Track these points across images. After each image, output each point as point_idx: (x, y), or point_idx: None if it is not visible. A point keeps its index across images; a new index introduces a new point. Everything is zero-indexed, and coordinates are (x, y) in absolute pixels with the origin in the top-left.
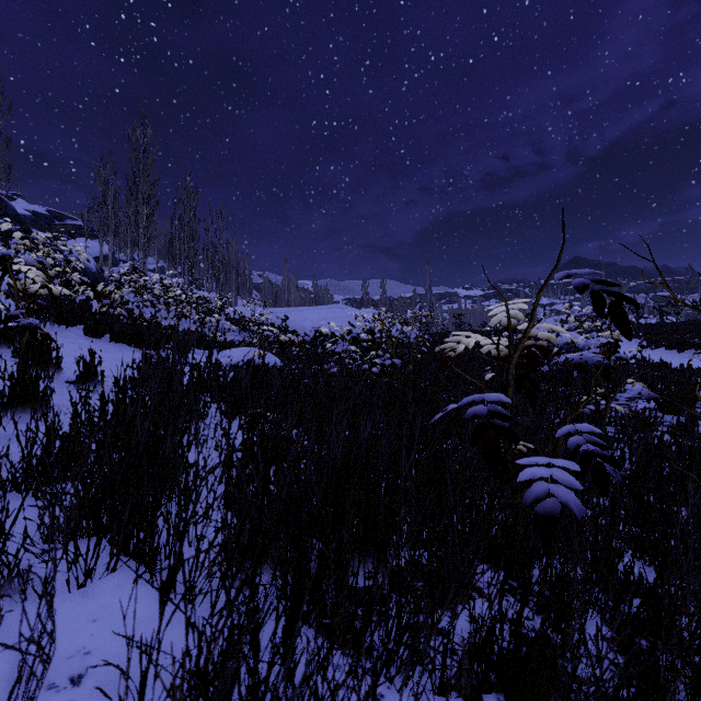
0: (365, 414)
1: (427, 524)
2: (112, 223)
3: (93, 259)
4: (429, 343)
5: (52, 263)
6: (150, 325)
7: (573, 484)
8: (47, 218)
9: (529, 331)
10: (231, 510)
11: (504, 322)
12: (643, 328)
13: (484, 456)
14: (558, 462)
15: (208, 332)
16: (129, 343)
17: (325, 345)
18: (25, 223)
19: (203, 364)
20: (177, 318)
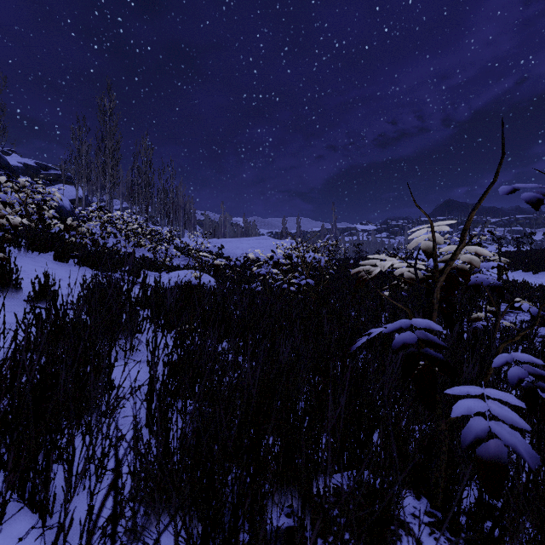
0: (285, 335)
1: (348, 448)
2: (85, 172)
3: (71, 200)
4: (336, 266)
5: (31, 202)
6: (110, 252)
7: (517, 423)
8: (35, 169)
9: (458, 253)
10: (151, 433)
11: (422, 245)
12: (504, 254)
13: (417, 391)
14: (492, 394)
15: (159, 258)
16: (91, 266)
17: (252, 268)
18: (15, 172)
19: (152, 283)
20: (135, 246)
